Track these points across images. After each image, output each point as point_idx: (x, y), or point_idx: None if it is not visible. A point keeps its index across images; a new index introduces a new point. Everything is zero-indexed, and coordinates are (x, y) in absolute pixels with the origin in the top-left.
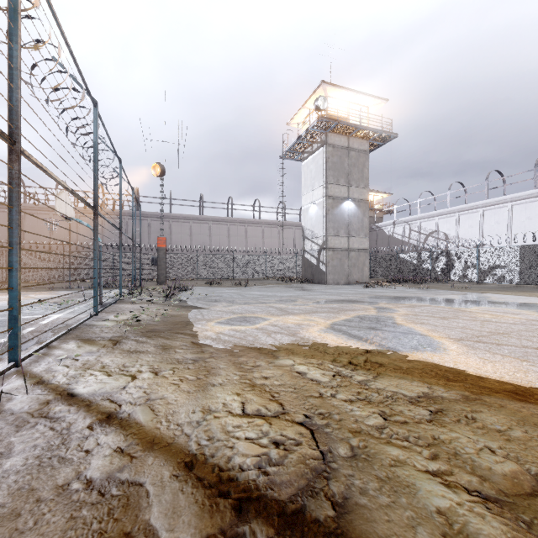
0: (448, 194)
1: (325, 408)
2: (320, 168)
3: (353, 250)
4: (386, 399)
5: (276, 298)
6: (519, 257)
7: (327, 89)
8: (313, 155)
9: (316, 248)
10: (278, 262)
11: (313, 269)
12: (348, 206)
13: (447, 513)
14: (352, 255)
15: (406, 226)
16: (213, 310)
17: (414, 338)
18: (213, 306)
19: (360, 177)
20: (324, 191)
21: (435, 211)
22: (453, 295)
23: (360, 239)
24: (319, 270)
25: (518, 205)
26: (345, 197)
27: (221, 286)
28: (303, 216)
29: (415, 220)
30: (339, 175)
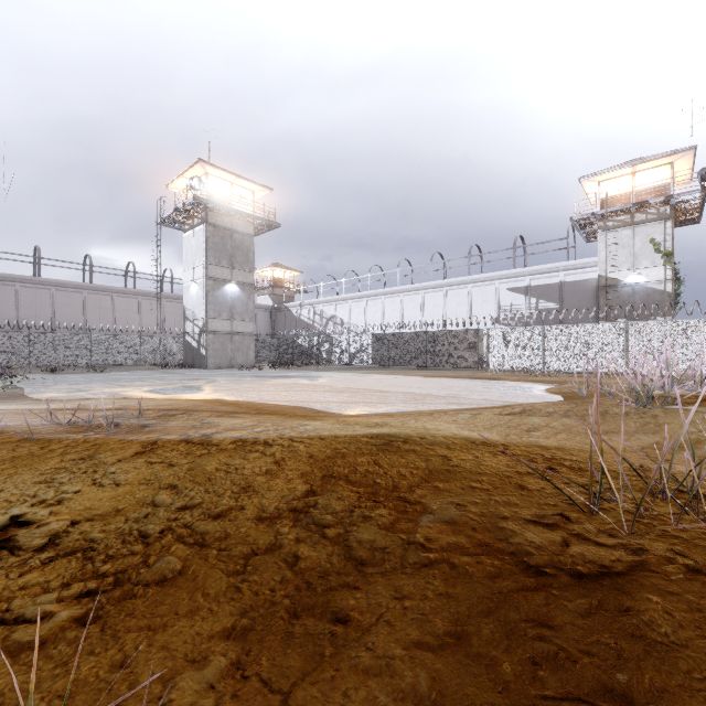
0: (344, 282)
1: (96, 402)
2: (201, 246)
3: (237, 334)
4: (126, 400)
5: (128, 380)
6: (372, 343)
7: (206, 167)
8: (195, 231)
9: (197, 330)
10: (159, 345)
11: (195, 353)
12: (232, 289)
13: (109, 406)
14: (236, 339)
15: (311, 309)
16: (51, 388)
17: (193, 391)
18: (51, 386)
19: (245, 261)
20: (205, 271)
21: (334, 296)
22: (296, 373)
23: (245, 323)
24: (200, 354)
25: (388, 298)
26: (229, 279)
27: (68, 373)
28: (185, 294)
29: (319, 304)
30: (221, 256)
